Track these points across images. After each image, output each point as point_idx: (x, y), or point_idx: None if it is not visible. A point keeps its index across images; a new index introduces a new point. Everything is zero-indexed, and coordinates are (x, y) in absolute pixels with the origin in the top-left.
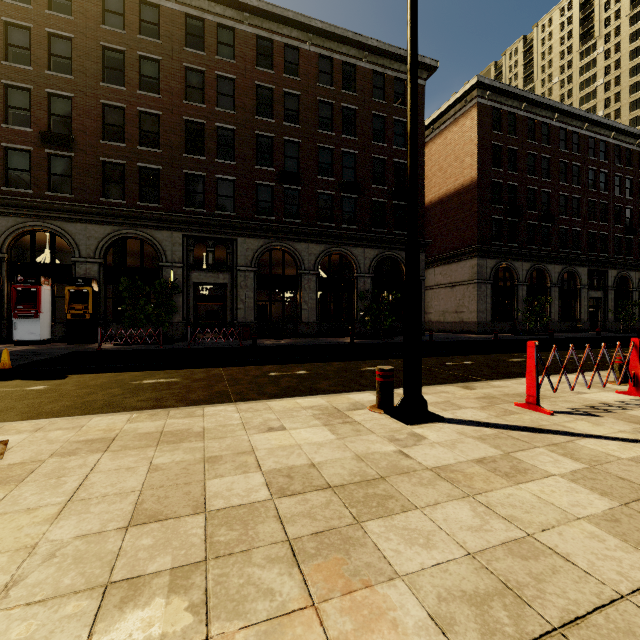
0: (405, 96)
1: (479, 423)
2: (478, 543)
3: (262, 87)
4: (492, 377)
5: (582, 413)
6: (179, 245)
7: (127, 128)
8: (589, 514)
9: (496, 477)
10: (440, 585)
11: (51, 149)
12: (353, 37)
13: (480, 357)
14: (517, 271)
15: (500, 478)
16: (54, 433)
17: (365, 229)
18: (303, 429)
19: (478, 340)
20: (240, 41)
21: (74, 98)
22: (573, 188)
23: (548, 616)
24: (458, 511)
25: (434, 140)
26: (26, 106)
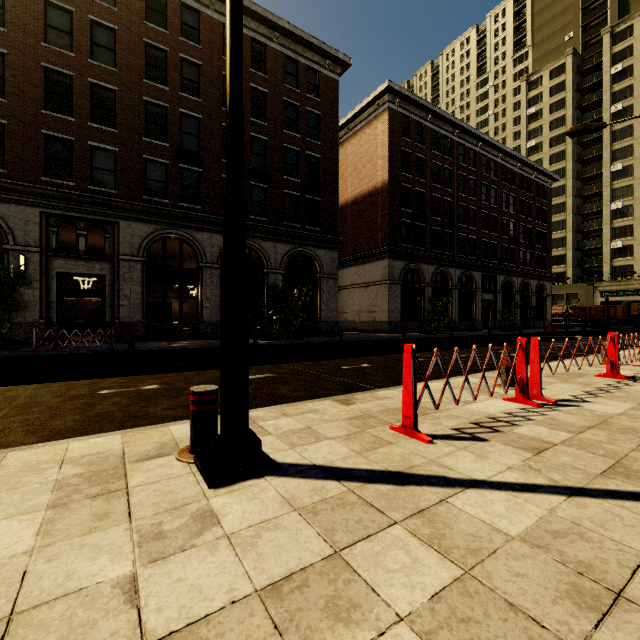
0: (319, 88)
1: (328, 471)
2: None
3: (153, 47)
4: (382, 384)
5: (466, 436)
6: (35, 224)
7: None
8: None
9: None
10: None
11: None
12: (262, 13)
13: (381, 358)
14: (424, 273)
15: None
16: None
17: (276, 222)
18: None
19: (387, 339)
20: None
21: None
22: (470, 200)
23: None
24: None
25: (350, 140)
26: None
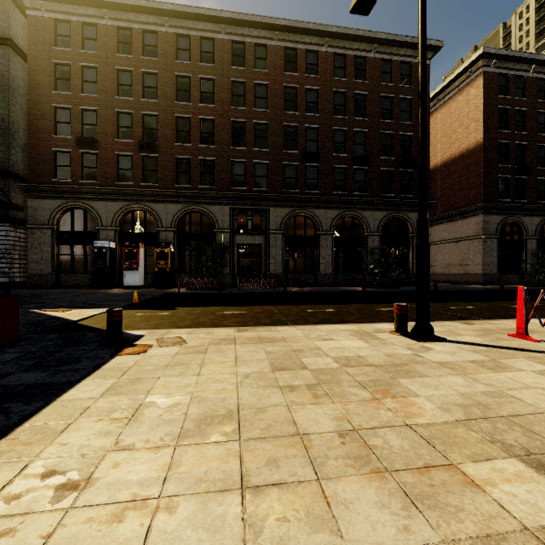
0: (411, 76)
1: (475, 344)
2: (466, 390)
3: (288, 87)
4: (491, 318)
5: None
6: (227, 216)
7: (192, 132)
8: (544, 387)
9: (483, 369)
10: (443, 400)
11: (144, 153)
12: (363, 34)
13: (483, 303)
14: (526, 225)
15: (485, 369)
16: (200, 335)
17: (374, 195)
18: (346, 340)
19: (483, 290)
20: (271, 54)
21: (158, 115)
22: None
23: (501, 413)
24: (455, 379)
25: (439, 110)
26: (129, 125)
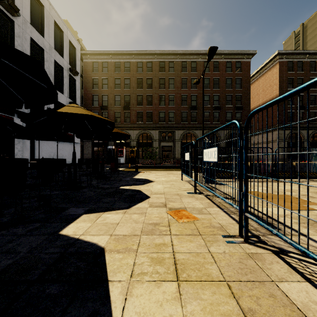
0: (241, 67)
1: None
2: None
3: (183, 78)
4: None
5: None
6: (157, 134)
7: (143, 101)
8: None
9: None
10: None
11: (125, 110)
12: (217, 52)
13: None
14: (303, 135)
15: None
16: (153, 171)
17: (223, 123)
18: None
19: None
20: (176, 65)
21: (130, 95)
22: None
23: None
24: None
25: (260, 77)
26: (119, 99)
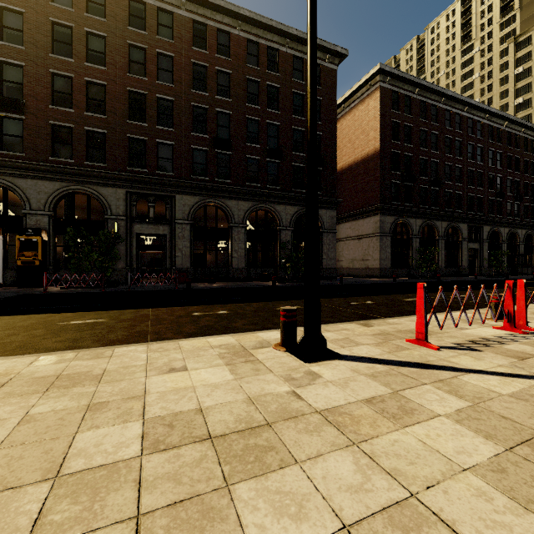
0: (320, 78)
1: (373, 360)
2: (356, 510)
3: (197, 65)
4: (389, 315)
5: (465, 348)
6: (123, 200)
7: (75, 95)
8: (475, 463)
9: (383, 420)
10: None
11: (3, 112)
12: (276, 26)
13: (380, 297)
14: (412, 226)
15: (387, 421)
16: None
17: (287, 189)
18: (204, 369)
19: (380, 283)
20: (178, 24)
21: (25, 66)
22: (456, 159)
23: None
24: (340, 465)
25: (345, 117)
26: None
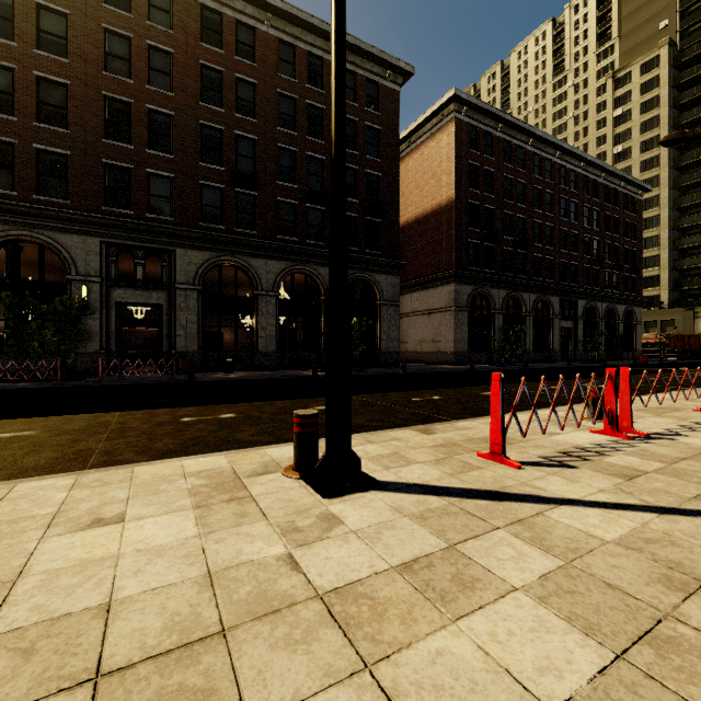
0: (378, 101)
1: (426, 488)
2: None
3: (208, 68)
4: (459, 415)
5: (555, 463)
6: (95, 254)
7: (18, 96)
8: (568, 695)
9: (425, 605)
10: None
11: None
12: (319, 25)
13: (451, 391)
14: (494, 299)
15: (431, 607)
16: None
17: None
18: (153, 518)
19: (454, 371)
20: (179, 8)
21: None
22: (546, 216)
23: None
24: None
25: (411, 155)
26: None
